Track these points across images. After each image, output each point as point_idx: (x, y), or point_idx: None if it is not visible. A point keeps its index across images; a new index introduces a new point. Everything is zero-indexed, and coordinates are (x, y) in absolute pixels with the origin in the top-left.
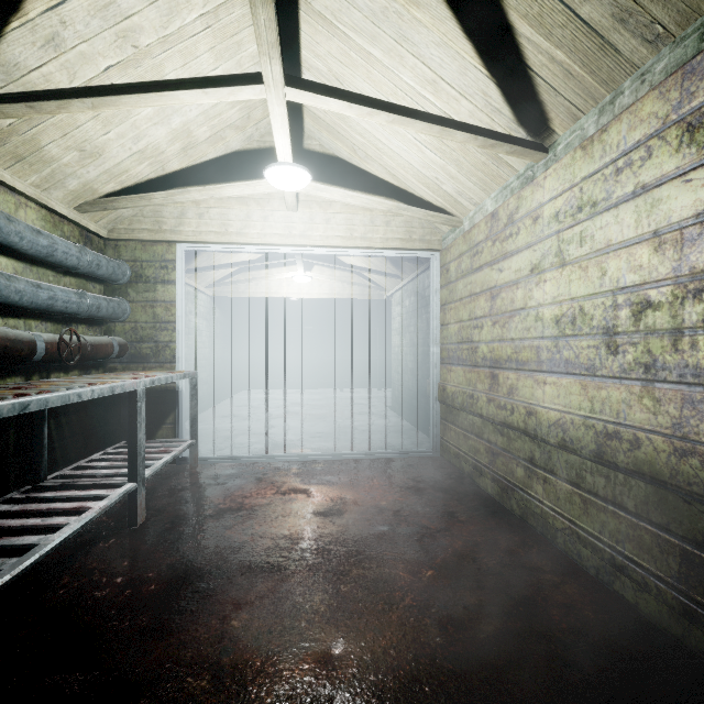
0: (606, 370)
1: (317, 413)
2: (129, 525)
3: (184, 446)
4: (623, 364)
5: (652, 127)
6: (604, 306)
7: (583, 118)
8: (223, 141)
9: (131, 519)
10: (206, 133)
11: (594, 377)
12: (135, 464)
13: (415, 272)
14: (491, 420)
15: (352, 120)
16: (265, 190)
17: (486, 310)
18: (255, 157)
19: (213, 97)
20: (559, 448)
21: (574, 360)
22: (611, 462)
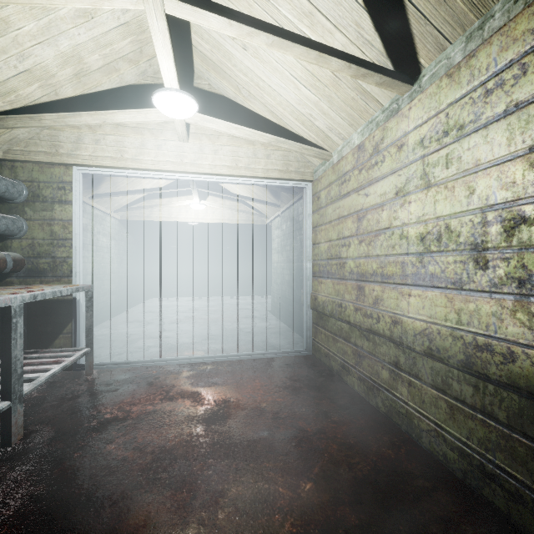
0: (474, 284)
1: (210, 317)
2: (2, 445)
3: (77, 355)
4: (493, 279)
5: (528, 43)
6: (472, 223)
7: (449, 47)
8: (117, 72)
9: (4, 439)
10: (98, 62)
11: (461, 291)
12: (9, 382)
13: (290, 201)
14: (358, 327)
15: (236, 58)
16: (156, 119)
17: (353, 230)
18: (149, 92)
19: (86, 0)
20: (425, 355)
21: (440, 274)
22: (481, 373)
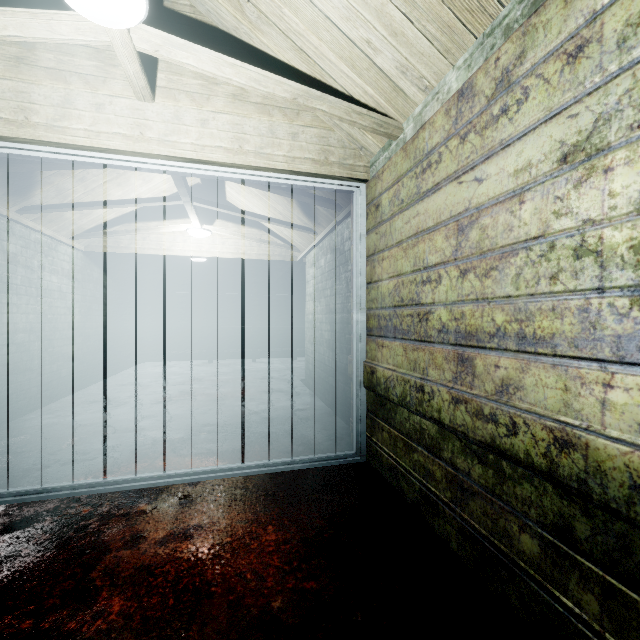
0: None
1: (217, 392)
2: None
3: None
4: None
5: None
6: None
7: None
8: None
9: None
10: None
11: None
12: None
13: (332, 223)
14: (460, 434)
15: None
16: (75, 35)
17: (448, 252)
18: None
19: None
20: None
21: None
22: None
